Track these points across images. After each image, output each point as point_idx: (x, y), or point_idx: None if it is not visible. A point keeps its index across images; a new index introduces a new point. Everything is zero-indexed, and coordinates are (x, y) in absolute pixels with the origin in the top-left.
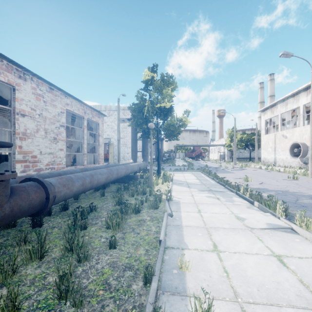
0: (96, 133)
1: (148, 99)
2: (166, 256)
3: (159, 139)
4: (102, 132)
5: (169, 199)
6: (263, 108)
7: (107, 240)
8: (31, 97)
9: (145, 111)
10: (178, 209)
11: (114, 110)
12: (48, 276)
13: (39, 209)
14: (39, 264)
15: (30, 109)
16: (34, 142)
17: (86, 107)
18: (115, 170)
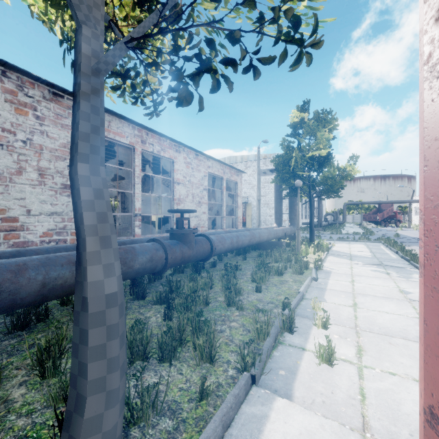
0: (234, 194)
1: (297, 147)
2: (303, 302)
3: (311, 197)
4: (240, 192)
5: (318, 267)
6: None
7: (253, 288)
8: (183, 166)
9: (291, 164)
10: (326, 277)
11: (253, 160)
12: (217, 298)
13: (207, 256)
14: (209, 292)
15: (183, 177)
16: (185, 206)
17: (225, 167)
18: (257, 234)
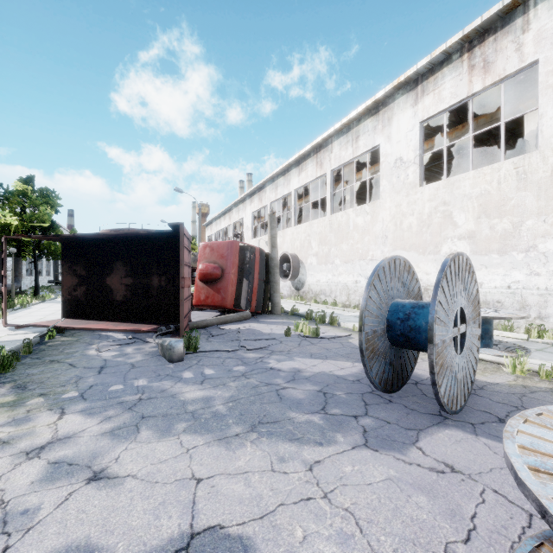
0: None
1: (20, 213)
2: None
3: (36, 258)
4: None
5: (24, 307)
6: (205, 223)
7: None
8: None
9: (12, 229)
10: (25, 310)
11: None
12: None
13: None
14: None
15: None
16: None
17: None
18: None
